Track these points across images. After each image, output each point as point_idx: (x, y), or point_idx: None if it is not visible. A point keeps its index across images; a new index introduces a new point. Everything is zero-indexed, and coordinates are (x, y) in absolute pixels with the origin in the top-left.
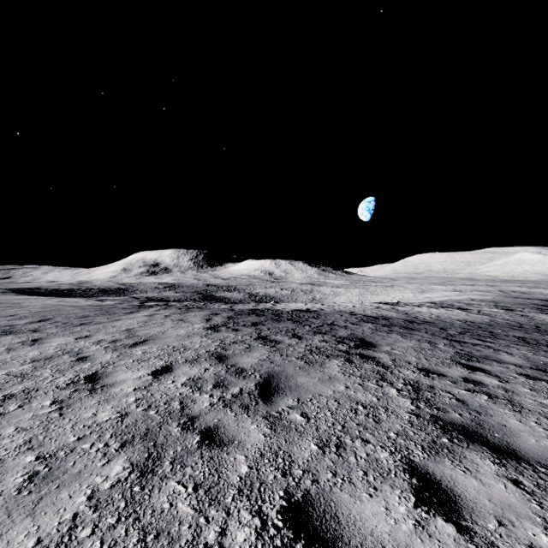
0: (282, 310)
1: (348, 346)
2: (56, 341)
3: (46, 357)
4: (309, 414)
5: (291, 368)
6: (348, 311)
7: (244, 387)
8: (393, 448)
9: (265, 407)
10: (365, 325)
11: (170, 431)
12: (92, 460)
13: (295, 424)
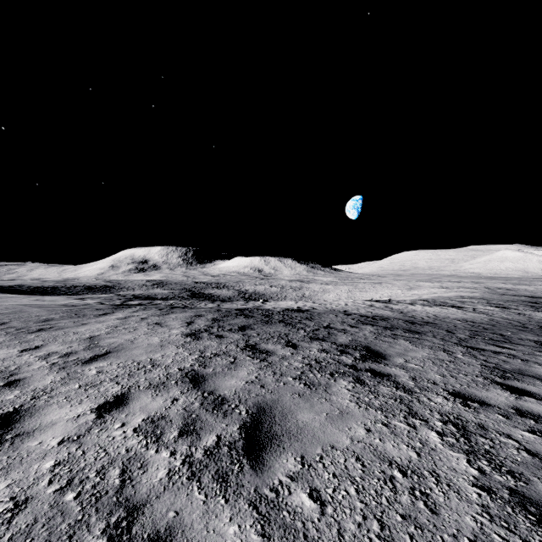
0: (273, 310)
1: (354, 357)
2: None
3: None
4: (322, 493)
5: (288, 396)
6: (342, 310)
7: (223, 433)
8: None
9: (254, 476)
10: (365, 328)
11: None
12: None
13: (303, 519)
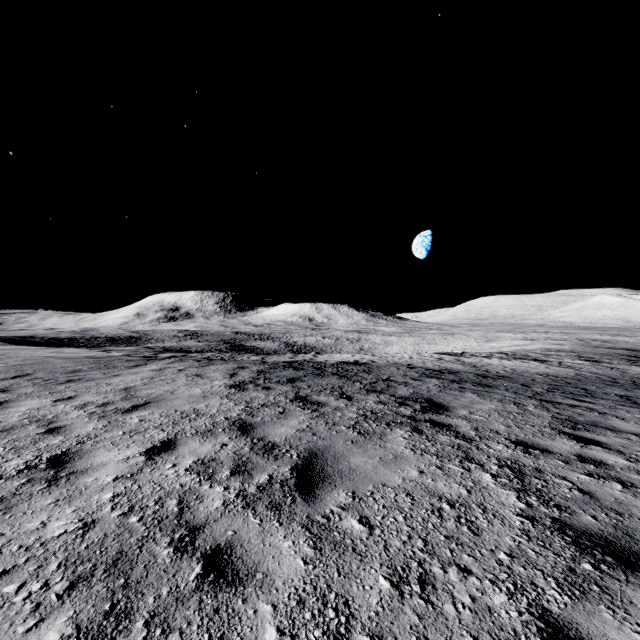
0: (326, 362)
1: (413, 409)
2: (26, 404)
3: (4, 428)
4: (371, 520)
5: (341, 442)
6: (405, 363)
7: (275, 473)
8: (511, 584)
9: (306, 507)
10: (429, 381)
11: (156, 556)
12: (11, 619)
13: (352, 538)
